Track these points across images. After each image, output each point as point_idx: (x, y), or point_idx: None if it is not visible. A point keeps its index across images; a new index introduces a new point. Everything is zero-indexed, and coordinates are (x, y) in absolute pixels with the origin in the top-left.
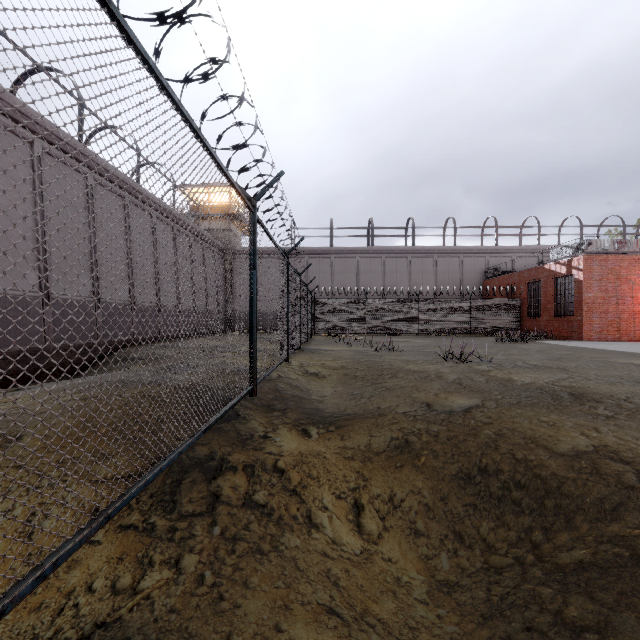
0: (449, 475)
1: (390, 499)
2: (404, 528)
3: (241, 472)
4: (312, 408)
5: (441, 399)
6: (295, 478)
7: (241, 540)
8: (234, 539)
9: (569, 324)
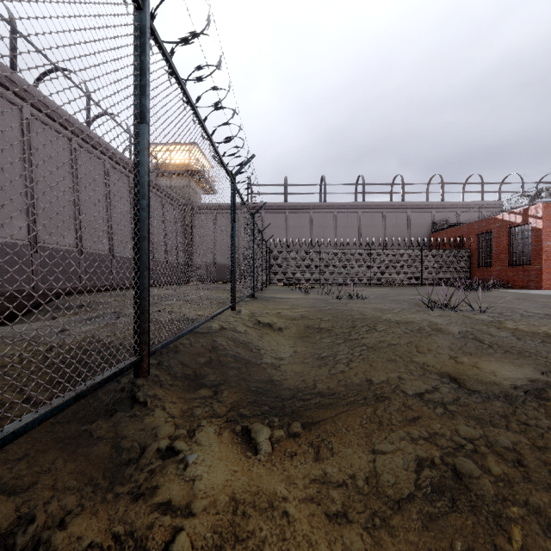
0: None
1: None
2: None
3: None
4: (263, 380)
5: (469, 369)
6: None
7: None
8: None
9: (525, 273)
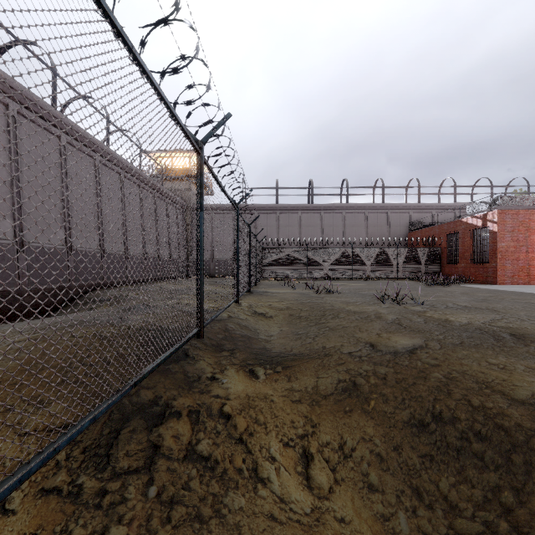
0: (401, 422)
1: (340, 447)
2: (356, 481)
3: (185, 419)
4: (259, 348)
5: (384, 339)
6: (241, 424)
7: (179, 504)
8: (171, 503)
9: (484, 270)
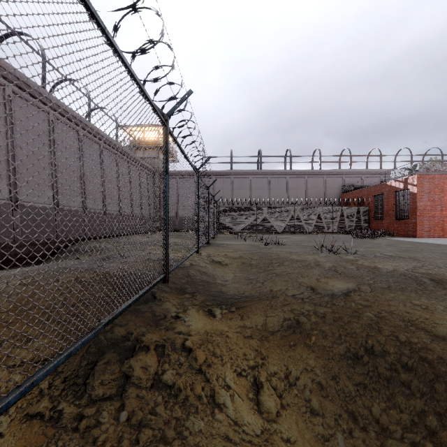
0: (338, 355)
1: (286, 377)
2: (300, 406)
3: (152, 352)
4: (217, 291)
5: (322, 284)
6: (201, 357)
7: (146, 427)
8: (139, 426)
9: (406, 225)
